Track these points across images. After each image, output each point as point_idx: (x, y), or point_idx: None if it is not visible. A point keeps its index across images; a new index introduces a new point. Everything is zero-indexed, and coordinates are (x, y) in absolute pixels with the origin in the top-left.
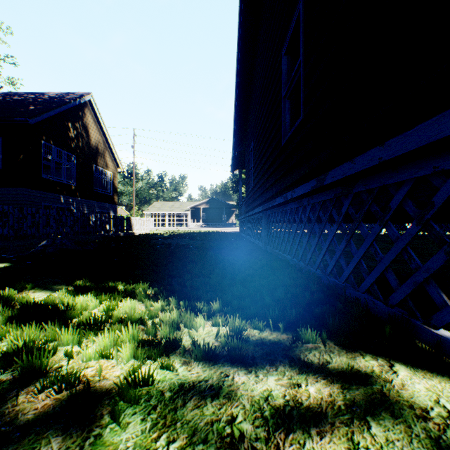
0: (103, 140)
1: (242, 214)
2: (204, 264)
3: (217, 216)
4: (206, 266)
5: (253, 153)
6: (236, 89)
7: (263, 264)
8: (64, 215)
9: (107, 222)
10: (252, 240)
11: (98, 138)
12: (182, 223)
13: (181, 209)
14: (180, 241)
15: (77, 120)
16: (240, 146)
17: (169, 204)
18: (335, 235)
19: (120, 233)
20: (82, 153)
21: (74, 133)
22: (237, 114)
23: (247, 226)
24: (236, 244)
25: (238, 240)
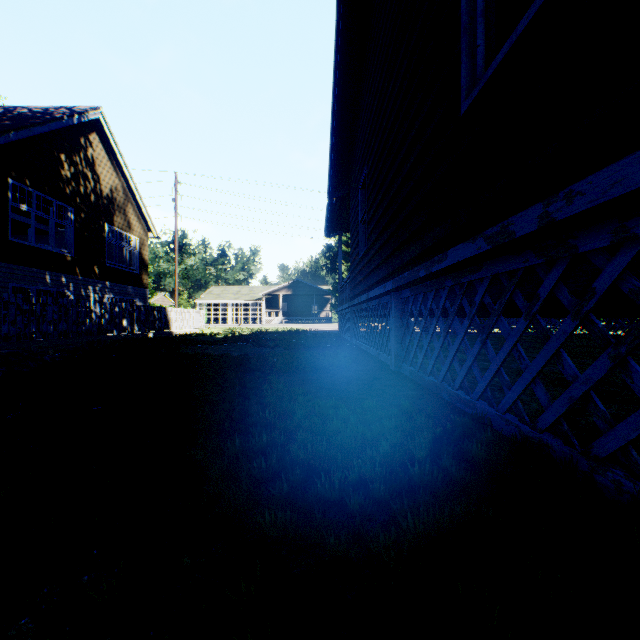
0: (122, 185)
1: (344, 302)
2: (252, 436)
3: (304, 308)
4: (251, 452)
5: (367, 188)
6: (335, 76)
7: (429, 438)
8: (39, 303)
9: (125, 315)
10: (363, 347)
11: (113, 183)
12: (252, 318)
13: (250, 296)
14: (234, 349)
15: (76, 150)
16: (341, 188)
17: (233, 289)
18: (496, 337)
19: (148, 332)
20: (85, 204)
21: (70, 172)
22: (336, 126)
23: (354, 321)
24: (336, 356)
25: (339, 347)
